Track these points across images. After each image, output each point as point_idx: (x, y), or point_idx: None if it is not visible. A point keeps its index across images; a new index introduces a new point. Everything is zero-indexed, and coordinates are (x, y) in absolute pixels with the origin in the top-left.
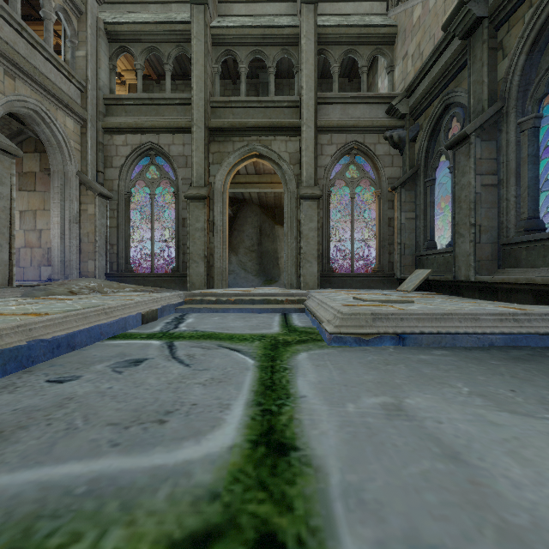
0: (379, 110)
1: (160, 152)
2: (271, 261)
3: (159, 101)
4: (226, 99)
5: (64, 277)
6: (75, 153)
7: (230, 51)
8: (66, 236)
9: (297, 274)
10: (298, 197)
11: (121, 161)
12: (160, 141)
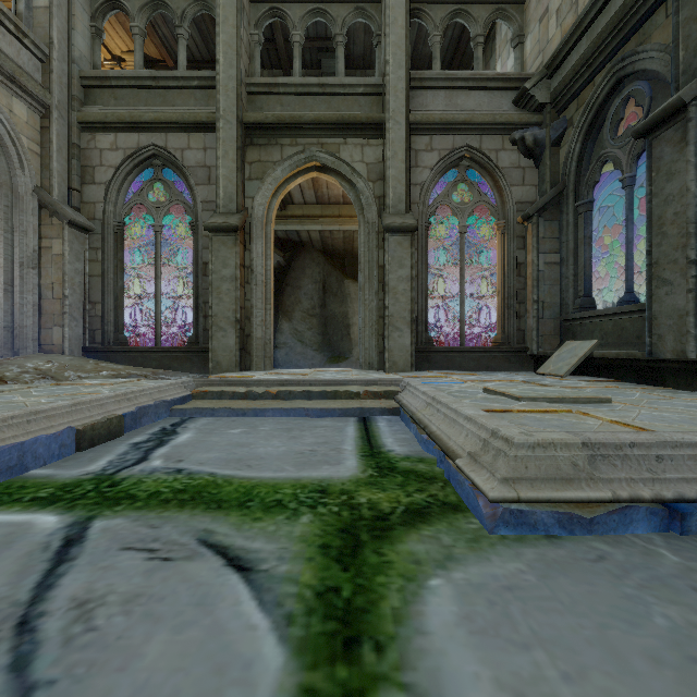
0: (503, 99)
1: (169, 160)
2: (339, 329)
3: (166, 82)
4: (270, 80)
5: (12, 353)
6: (31, 158)
7: (277, 11)
8: (15, 288)
9: (378, 347)
10: (380, 231)
11: (108, 174)
12: (169, 144)
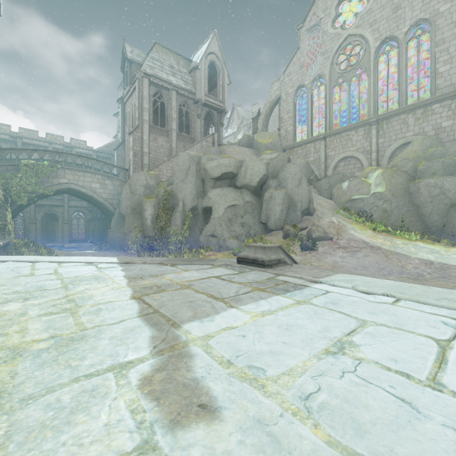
0: (85, 203)
1: None
2: (52, 234)
3: None
4: None
5: None
6: None
7: None
8: None
9: (63, 240)
10: (63, 222)
11: None
12: None
